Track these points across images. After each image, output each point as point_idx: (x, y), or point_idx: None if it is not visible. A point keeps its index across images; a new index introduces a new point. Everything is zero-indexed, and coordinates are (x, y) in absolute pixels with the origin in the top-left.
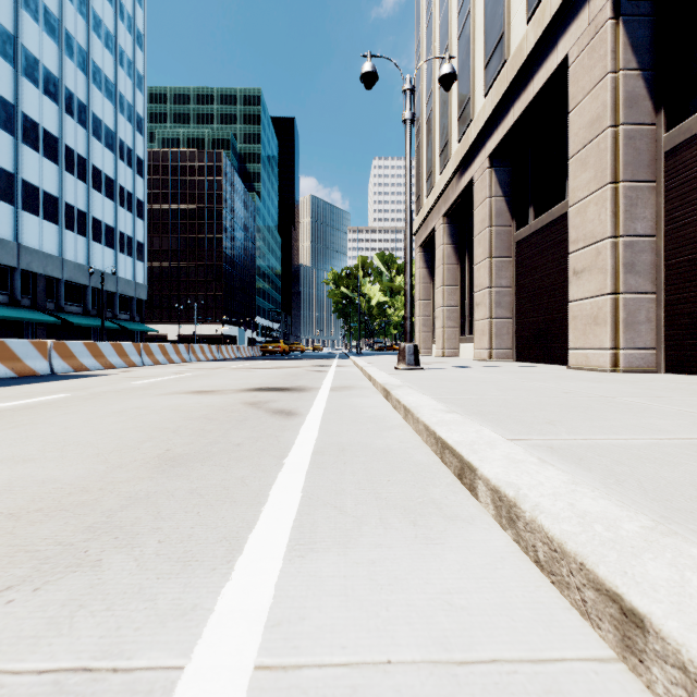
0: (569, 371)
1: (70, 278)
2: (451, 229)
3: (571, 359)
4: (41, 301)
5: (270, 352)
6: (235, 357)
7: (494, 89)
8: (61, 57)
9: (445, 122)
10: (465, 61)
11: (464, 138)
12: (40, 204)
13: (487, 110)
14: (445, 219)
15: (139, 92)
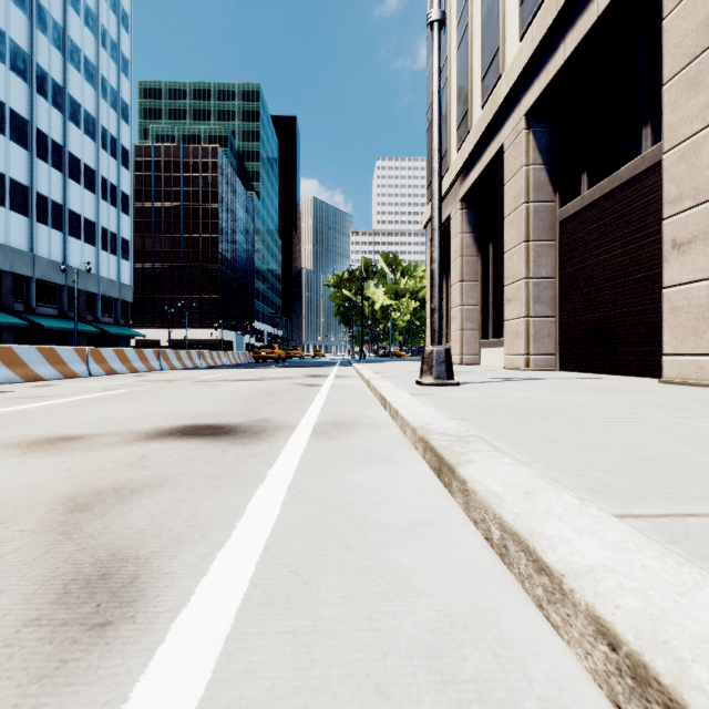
0: (681, 389)
1: (42, 276)
2: (470, 215)
3: (668, 370)
4: (8, 301)
5: (264, 358)
6: (222, 364)
7: (536, 24)
8: (32, 30)
9: (465, 88)
10: (492, 6)
11: (491, 99)
12: (7, 193)
13: (525, 54)
14: (464, 203)
15: (125, 76)
